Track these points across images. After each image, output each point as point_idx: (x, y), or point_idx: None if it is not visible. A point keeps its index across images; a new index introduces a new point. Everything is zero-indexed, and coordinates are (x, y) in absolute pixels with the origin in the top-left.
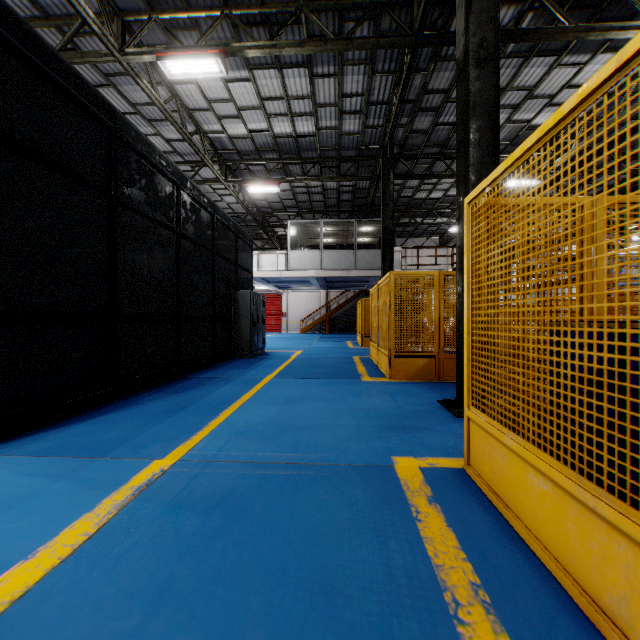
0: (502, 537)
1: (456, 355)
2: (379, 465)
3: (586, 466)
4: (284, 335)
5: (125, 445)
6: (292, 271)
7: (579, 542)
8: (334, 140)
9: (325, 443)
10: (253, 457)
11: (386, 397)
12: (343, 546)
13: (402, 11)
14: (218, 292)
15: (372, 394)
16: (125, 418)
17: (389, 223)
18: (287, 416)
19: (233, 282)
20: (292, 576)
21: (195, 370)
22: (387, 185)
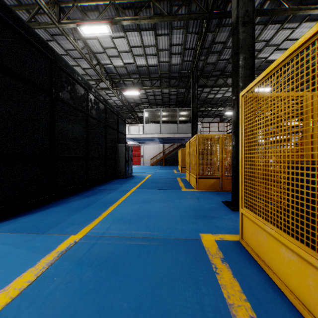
0: (265, 284)
1: (232, 178)
2: (193, 239)
3: (310, 242)
4: (142, 166)
5: (56, 226)
6: (146, 134)
7: (317, 294)
8: (167, 68)
9: (163, 225)
10: (124, 234)
11: (195, 199)
12: (174, 290)
13: (202, 1)
14: (108, 145)
15: (187, 198)
16: (58, 211)
17: (195, 110)
18: (143, 210)
19: (116, 140)
20: (145, 310)
21: (96, 185)
22: (194, 90)
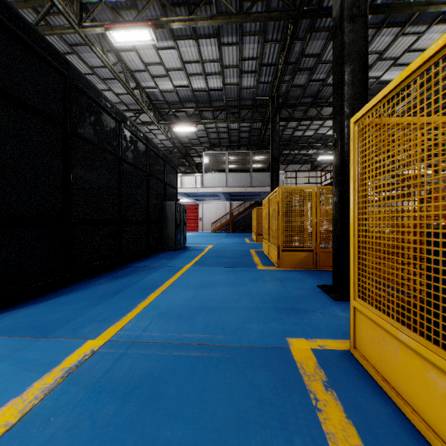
0: (402, 432)
1: (333, 250)
2: (277, 347)
3: None
4: (200, 234)
5: (67, 325)
6: (206, 188)
7: None
8: (236, 93)
9: (230, 324)
10: (170, 338)
11: (277, 282)
12: (249, 442)
13: None
14: (151, 202)
15: (266, 280)
16: (73, 300)
17: (276, 152)
18: (200, 299)
19: (162, 195)
20: None
21: (133, 260)
22: (274, 125)
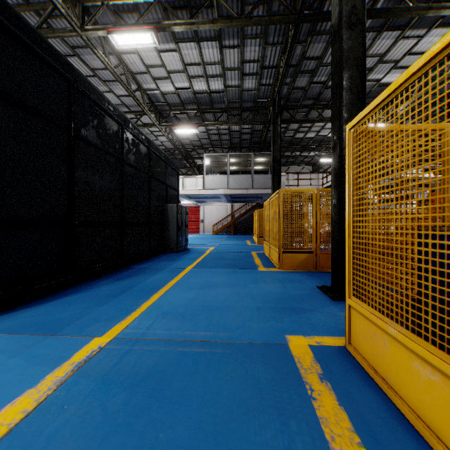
0: (389, 417)
1: (332, 252)
2: (276, 343)
3: None
4: (201, 236)
5: (74, 324)
6: (207, 190)
7: None
8: (237, 95)
9: (232, 323)
10: (174, 335)
11: (277, 283)
12: (249, 426)
13: None
14: (153, 204)
15: (267, 281)
16: (78, 300)
17: (277, 154)
18: (202, 299)
19: (164, 197)
20: None
21: (135, 262)
22: (276, 127)
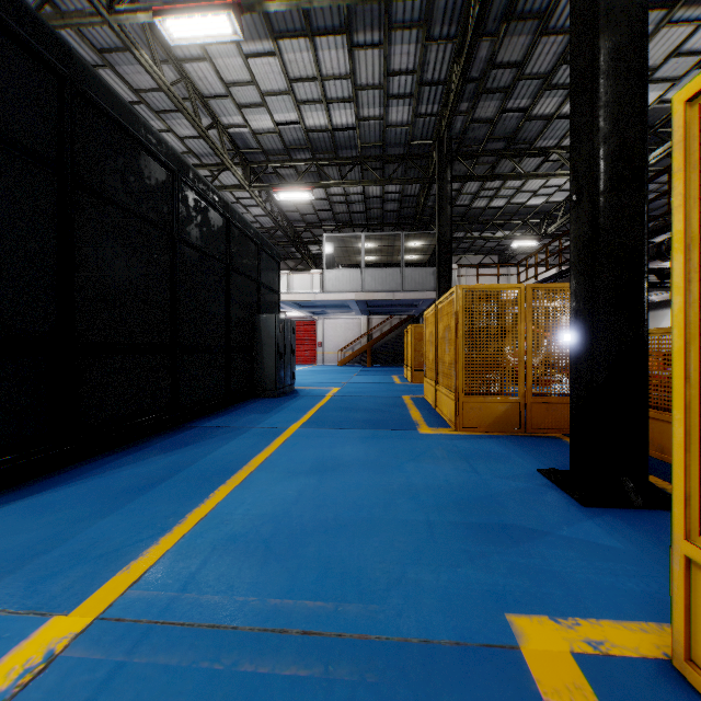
0: None
1: (571, 404)
2: (488, 645)
3: None
4: (319, 368)
5: (24, 570)
6: (328, 293)
7: None
8: (378, 134)
9: (375, 570)
10: (240, 611)
11: (459, 463)
12: None
13: None
14: (234, 315)
15: (438, 457)
16: (63, 502)
17: (446, 232)
18: (313, 501)
19: (254, 304)
20: None
21: (201, 415)
22: (443, 185)
